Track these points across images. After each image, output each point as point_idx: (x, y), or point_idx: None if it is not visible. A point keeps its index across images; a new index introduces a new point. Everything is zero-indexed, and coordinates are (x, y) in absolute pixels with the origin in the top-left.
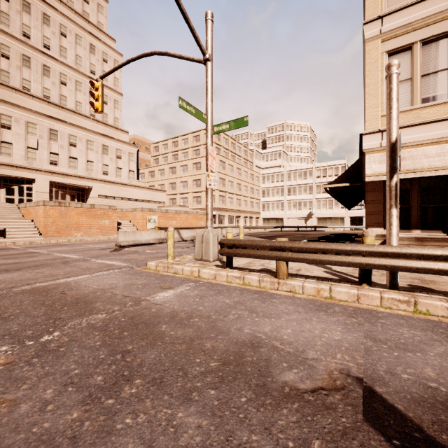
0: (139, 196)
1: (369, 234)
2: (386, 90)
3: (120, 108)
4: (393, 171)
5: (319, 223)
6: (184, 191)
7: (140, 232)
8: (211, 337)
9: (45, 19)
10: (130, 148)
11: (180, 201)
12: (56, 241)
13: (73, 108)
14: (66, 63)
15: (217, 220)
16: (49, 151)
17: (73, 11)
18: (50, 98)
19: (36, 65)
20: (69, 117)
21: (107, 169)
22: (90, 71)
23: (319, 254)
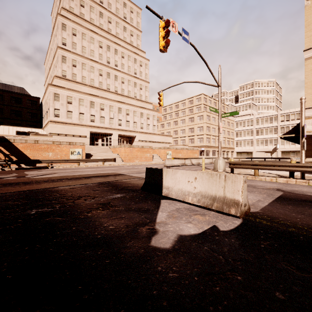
0: (158, 140)
1: (293, 160)
2: None
3: (148, 90)
4: (302, 137)
5: (283, 155)
6: (183, 135)
7: (174, 160)
8: None
9: (115, 51)
10: (153, 113)
11: (180, 141)
12: (132, 164)
13: (127, 95)
14: (124, 71)
15: (205, 153)
16: (118, 119)
17: (127, 43)
18: (117, 91)
19: (112, 76)
20: (125, 100)
21: (142, 125)
22: (134, 73)
23: (272, 167)
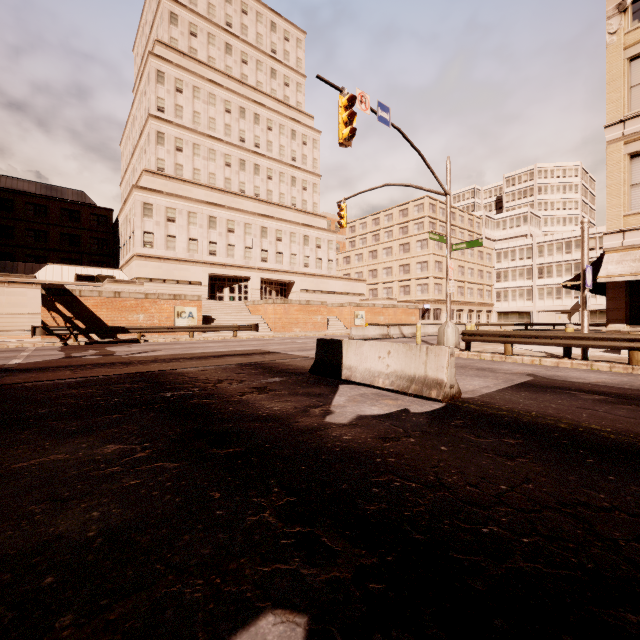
0: (338, 288)
1: (569, 327)
2: (628, 191)
3: (318, 191)
4: (584, 287)
5: (593, 319)
6: (388, 279)
7: (367, 328)
8: (469, 366)
9: (255, 119)
10: (329, 235)
11: (383, 292)
12: (288, 335)
13: (277, 201)
14: (272, 156)
15: (431, 315)
16: (261, 249)
17: (277, 101)
18: (260, 195)
19: (249, 166)
20: (275, 212)
21: (308, 260)
22: (291, 159)
23: (533, 339)
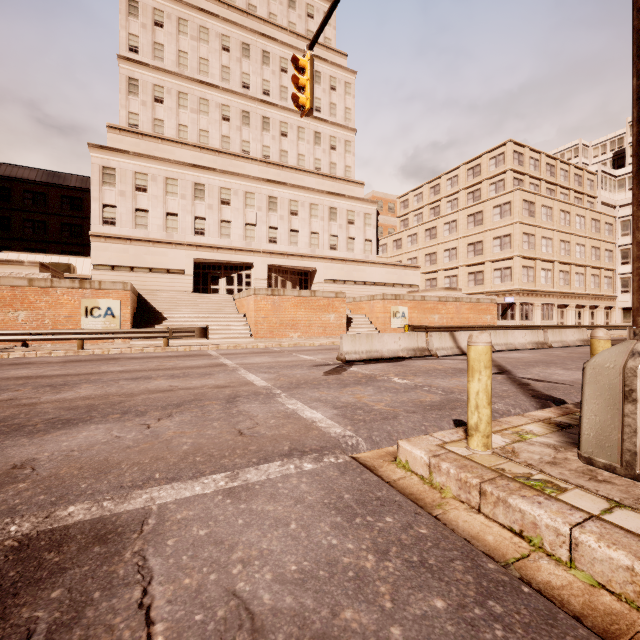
0: (379, 277)
1: None
2: None
3: (352, 151)
4: None
5: None
6: (451, 265)
7: (379, 336)
8: None
9: (264, 58)
10: (366, 207)
11: (444, 282)
12: (264, 344)
13: (294, 165)
14: (287, 106)
15: (517, 312)
16: (268, 226)
17: (295, 35)
18: (270, 157)
19: (255, 120)
20: (290, 178)
21: (335, 241)
22: (315, 109)
23: None
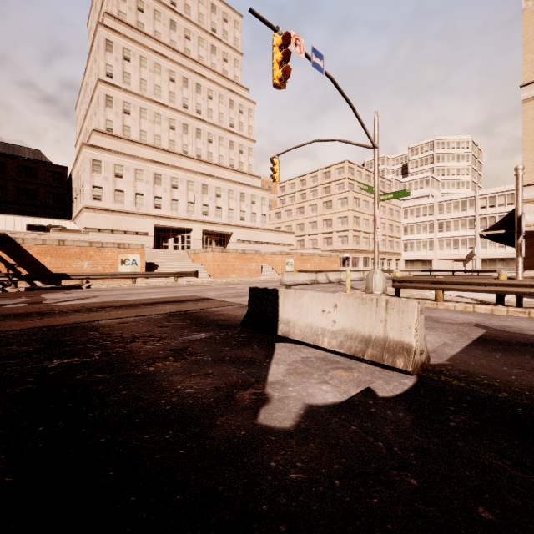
0: (270, 239)
1: (502, 274)
2: None
3: (253, 154)
4: (519, 234)
5: (484, 266)
6: (313, 232)
7: (297, 274)
8: None
9: (197, 88)
10: (263, 193)
11: (309, 242)
12: (226, 281)
13: (217, 162)
14: (212, 122)
15: (350, 262)
16: (202, 204)
17: (217, 74)
18: (201, 156)
19: (191, 130)
20: (215, 171)
21: (244, 215)
22: (230, 125)
23: (466, 285)
